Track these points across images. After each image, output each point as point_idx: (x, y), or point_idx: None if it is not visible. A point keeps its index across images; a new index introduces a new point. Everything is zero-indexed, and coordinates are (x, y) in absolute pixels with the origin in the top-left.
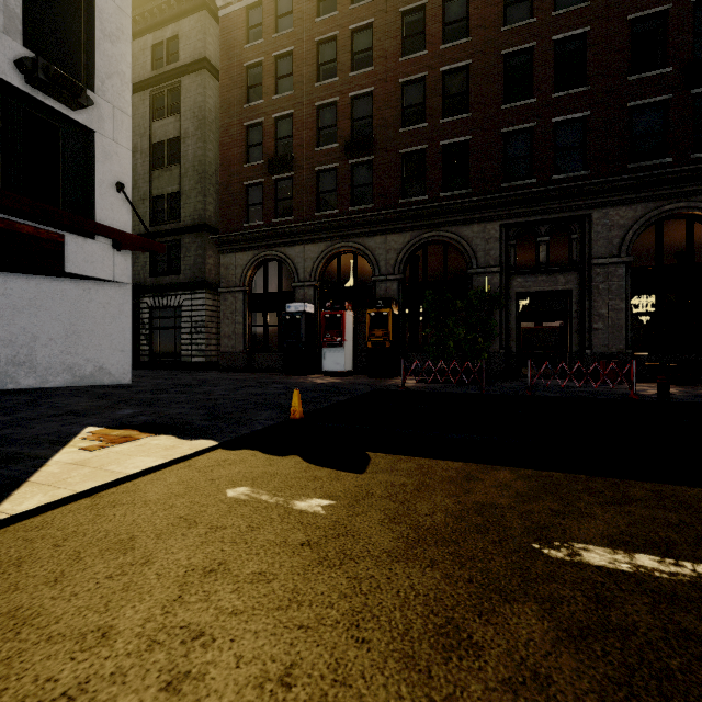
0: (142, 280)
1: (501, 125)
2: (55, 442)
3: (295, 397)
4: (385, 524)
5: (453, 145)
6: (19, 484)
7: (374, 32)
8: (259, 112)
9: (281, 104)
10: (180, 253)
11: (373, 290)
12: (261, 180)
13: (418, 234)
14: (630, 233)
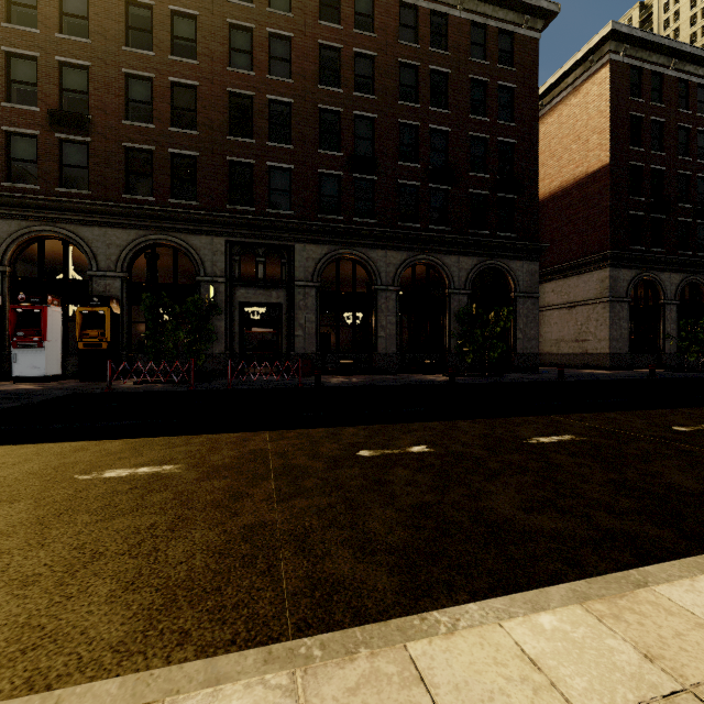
0: None
1: (227, 153)
2: None
3: None
4: None
5: (182, 156)
6: None
7: (91, 2)
8: None
9: None
10: None
11: (90, 285)
12: None
13: (145, 234)
14: (319, 265)
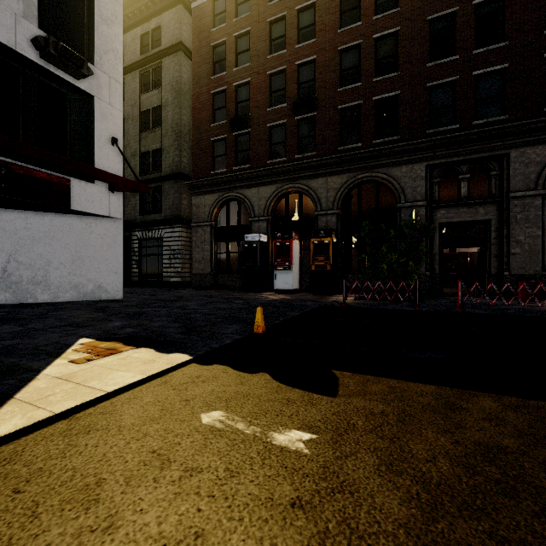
0: (133, 218)
1: (427, 80)
2: (50, 353)
3: (258, 314)
4: (384, 475)
5: (384, 99)
6: (3, 401)
7: (316, 10)
8: (223, 82)
9: (240, 74)
10: (162, 196)
11: (315, 222)
12: (224, 136)
13: (354, 175)
14: None
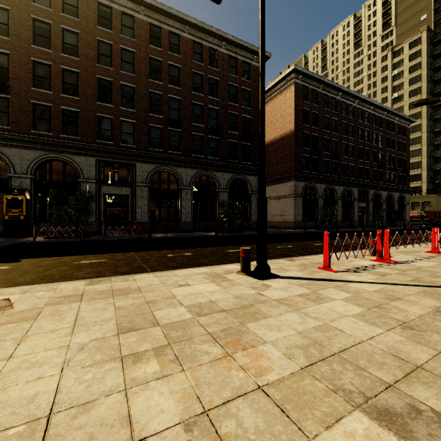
0: None
1: (96, 111)
2: None
3: None
4: (31, 266)
5: (69, 110)
6: None
7: (10, 16)
8: None
9: None
10: None
11: (9, 182)
12: None
13: (46, 153)
14: (150, 175)
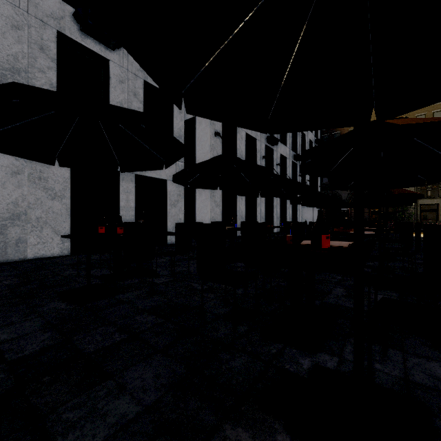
0: None
1: None
2: None
3: None
4: None
5: None
6: None
7: None
8: None
9: None
10: None
11: None
12: None
13: None
14: None
